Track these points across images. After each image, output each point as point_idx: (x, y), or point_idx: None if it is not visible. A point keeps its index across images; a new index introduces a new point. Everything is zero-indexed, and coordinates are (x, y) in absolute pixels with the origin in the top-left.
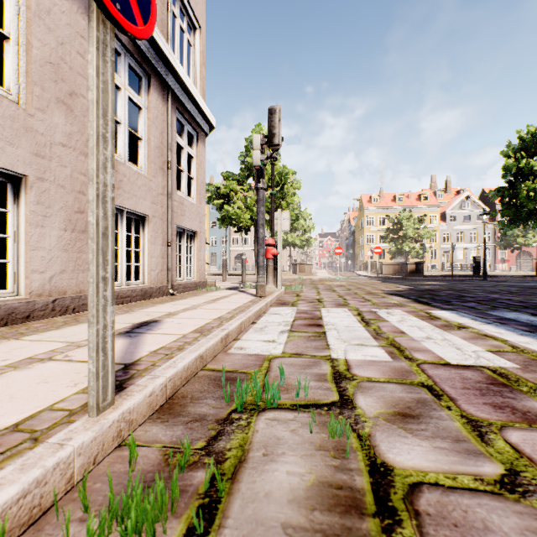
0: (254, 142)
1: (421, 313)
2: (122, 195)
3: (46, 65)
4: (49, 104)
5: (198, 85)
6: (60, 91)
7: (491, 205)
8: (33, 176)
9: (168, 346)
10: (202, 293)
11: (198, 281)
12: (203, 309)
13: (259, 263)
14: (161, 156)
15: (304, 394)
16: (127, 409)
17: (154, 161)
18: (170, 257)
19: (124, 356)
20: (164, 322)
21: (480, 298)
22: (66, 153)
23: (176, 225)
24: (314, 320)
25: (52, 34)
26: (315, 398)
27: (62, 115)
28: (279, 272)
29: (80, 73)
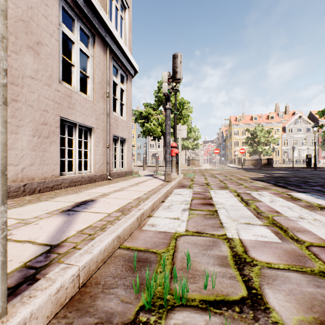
0: (163, 77)
1: (284, 195)
2: (75, 113)
3: (19, 22)
4: (21, 48)
5: (127, 44)
6: (30, 40)
7: (316, 121)
8: (9, 98)
9: (94, 225)
10: (129, 178)
11: (127, 170)
12: (128, 190)
13: (166, 159)
14: (102, 89)
15: (212, 286)
16: (20, 320)
17: (98, 92)
18: (108, 155)
19: (55, 235)
20: (97, 201)
21: (321, 183)
22: (34, 83)
23: (112, 134)
24: (206, 199)
25: (23, 0)
26: (222, 290)
27: (31, 57)
28: (180, 165)
29: (44, 29)
